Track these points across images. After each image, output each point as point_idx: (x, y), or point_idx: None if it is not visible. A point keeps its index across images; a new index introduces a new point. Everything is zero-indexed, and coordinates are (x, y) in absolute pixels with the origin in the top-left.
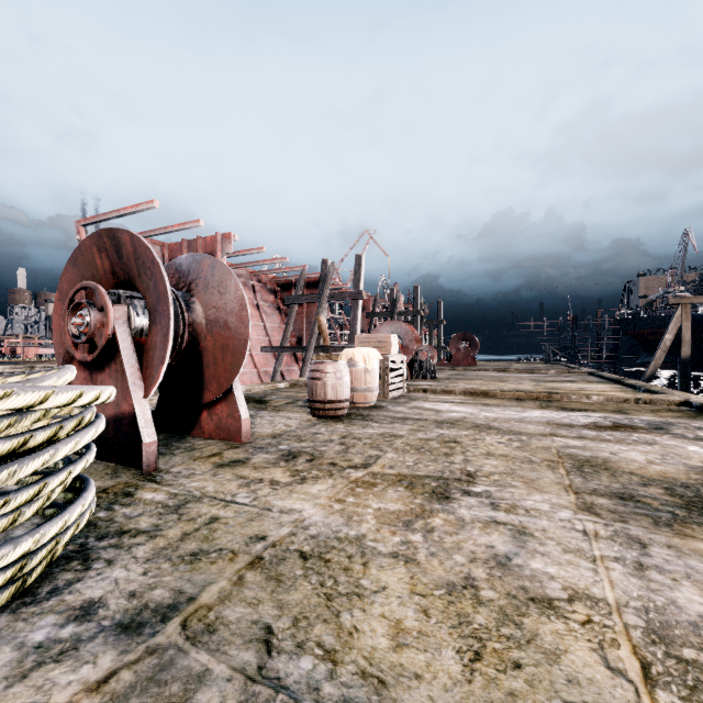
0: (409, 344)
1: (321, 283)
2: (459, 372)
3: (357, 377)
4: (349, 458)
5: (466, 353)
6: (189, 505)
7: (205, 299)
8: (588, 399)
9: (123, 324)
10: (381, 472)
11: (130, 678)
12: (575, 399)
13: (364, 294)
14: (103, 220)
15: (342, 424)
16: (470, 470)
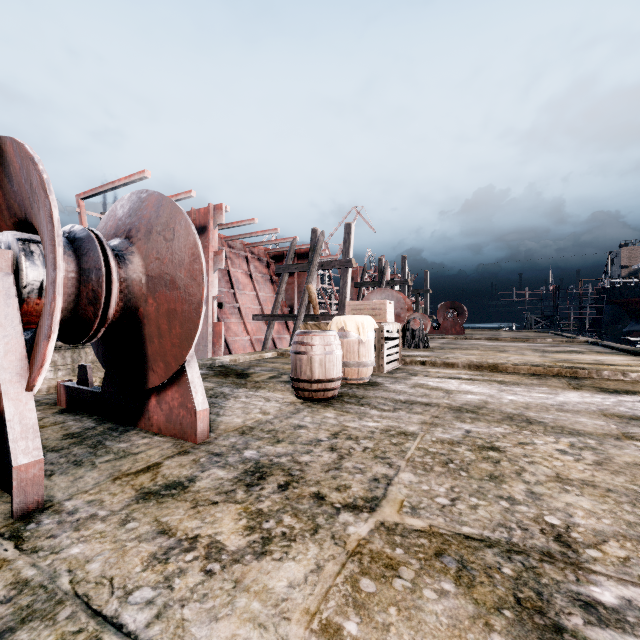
0: (400, 312)
1: (310, 253)
2: (450, 341)
3: (349, 349)
4: (344, 483)
5: (454, 321)
6: (20, 635)
7: (147, 248)
8: (624, 376)
9: (3, 278)
10: (400, 525)
11: None
12: (607, 376)
13: (353, 263)
14: (100, 192)
15: (332, 411)
16: (555, 524)
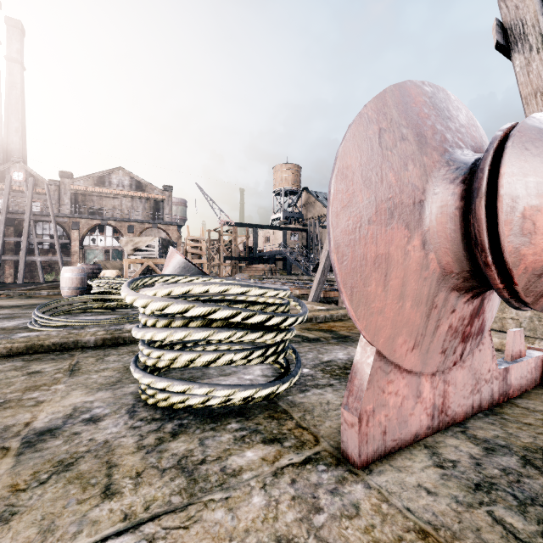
0: None
1: None
2: None
3: None
4: None
5: None
6: (180, 479)
7: None
8: None
9: None
10: None
11: (13, 429)
12: None
13: None
14: None
15: None
16: None
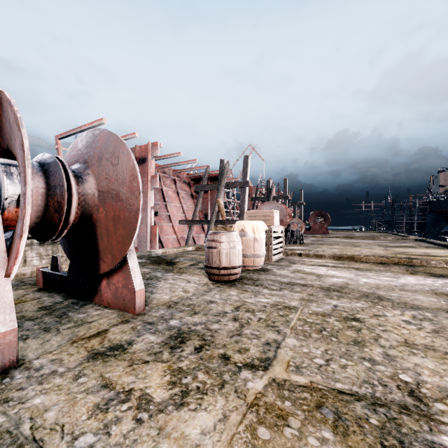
0: (283, 218)
1: (219, 176)
2: (319, 239)
3: (247, 245)
4: (244, 346)
5: (321, 225)
6: None
7: (99, 170)
8: (447, 264)
9: None
10: (288, 381)
11: None
12: (434, 264)
13: (250, 183)
14: (72, 134)
15: (235, 290)
16: (408, 381)
